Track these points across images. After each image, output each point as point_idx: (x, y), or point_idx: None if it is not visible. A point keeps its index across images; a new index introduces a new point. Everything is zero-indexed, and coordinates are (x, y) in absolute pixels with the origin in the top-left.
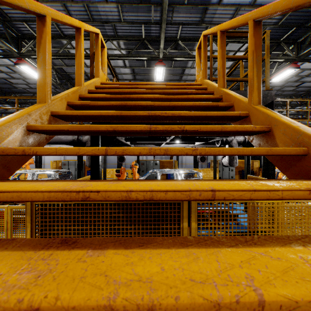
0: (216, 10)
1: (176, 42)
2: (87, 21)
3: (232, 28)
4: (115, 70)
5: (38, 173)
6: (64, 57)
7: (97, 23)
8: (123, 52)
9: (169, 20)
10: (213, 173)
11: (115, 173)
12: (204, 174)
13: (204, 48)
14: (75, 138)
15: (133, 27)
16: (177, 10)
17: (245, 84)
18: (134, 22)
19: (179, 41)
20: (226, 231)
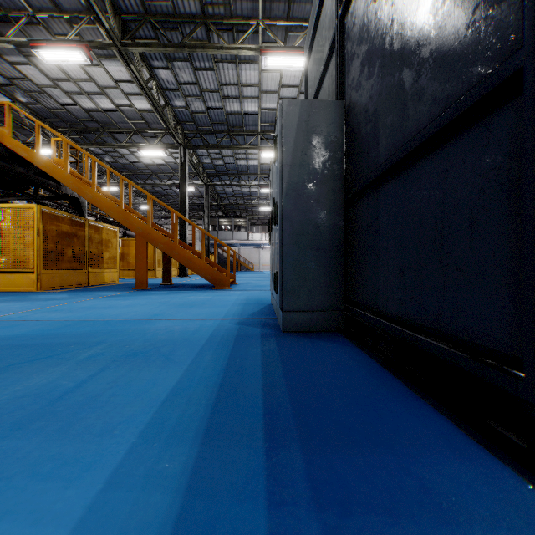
0: (5, 63)
1: None
2: None
3: None
4: None
5: None
6: None
7: None
8: None
9: None
10: None
11: None
12: None
13: None
14: None
15: None
16: None
17: None
18: None
19: None
20: None
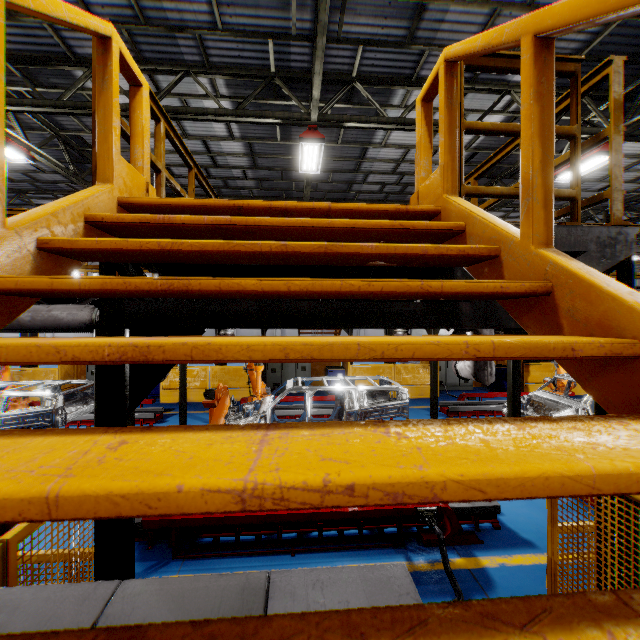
0: (445, 12)
1: (349, 85)
2: (132, 23)
3: (610, 18)
4: (208, 146)
5: (9, 395)
6: (77, 110)
7: (158, 30)
8: (226, 105)
9: (335, 32)
10: (426, 374)
11: (211, 376)
12: (409, 377)
13: (449, 101)
14: (96, 317)
15: (247, 45)
16: (352, 8)
17: (496, 183)
18: (249, 32)
19: (357, 83)
20: (474, 553)
